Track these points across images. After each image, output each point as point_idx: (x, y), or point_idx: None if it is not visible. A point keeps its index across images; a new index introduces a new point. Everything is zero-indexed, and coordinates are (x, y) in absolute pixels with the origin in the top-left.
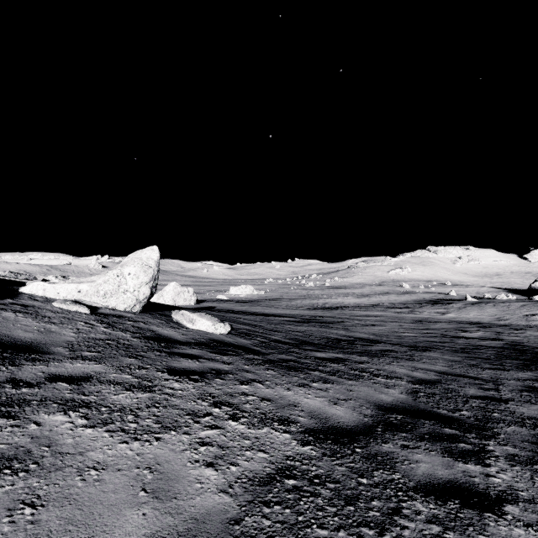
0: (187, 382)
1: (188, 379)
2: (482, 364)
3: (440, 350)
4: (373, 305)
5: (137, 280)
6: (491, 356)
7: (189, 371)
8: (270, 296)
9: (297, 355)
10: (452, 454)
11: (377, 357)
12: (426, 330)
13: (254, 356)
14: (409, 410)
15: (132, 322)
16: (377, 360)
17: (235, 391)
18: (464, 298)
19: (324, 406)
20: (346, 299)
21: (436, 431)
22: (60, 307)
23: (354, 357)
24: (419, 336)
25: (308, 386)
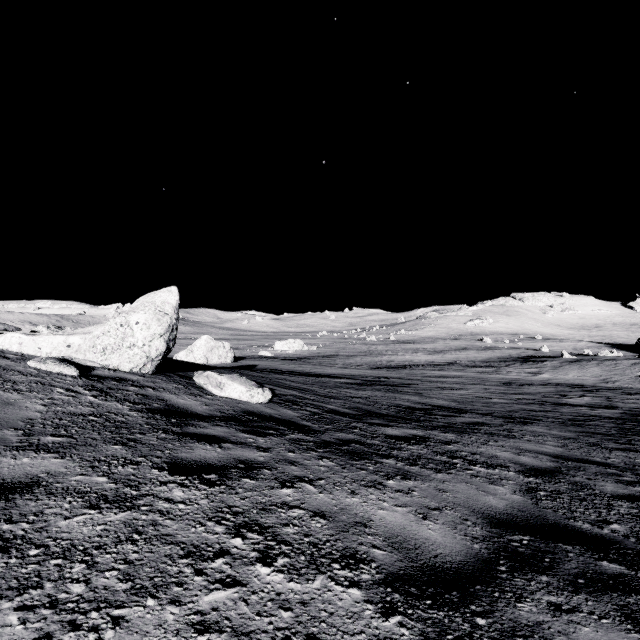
0: (197, 486)
1: (199, 481)
2: (605, 442)
3: (544, 422)
4: (449, 363)
5: (148, 331)
6: (611, 430)
7: (203, 465)
8: (323, 352)
9: (361, 432)
10: (639, 623)
11: (467, 434)
12: (519, 395)
13: (302, 436)
14: (536, 525)
15: (136, 387)
16: (467, 438)
17: (272, 500)
18: (559, 355)
19: (409, 523)
20: (416, 356)
21: (591, 568)
22: (38, 367)
23: (437, 435)
24: (513, 403)
25: (381, 485)
